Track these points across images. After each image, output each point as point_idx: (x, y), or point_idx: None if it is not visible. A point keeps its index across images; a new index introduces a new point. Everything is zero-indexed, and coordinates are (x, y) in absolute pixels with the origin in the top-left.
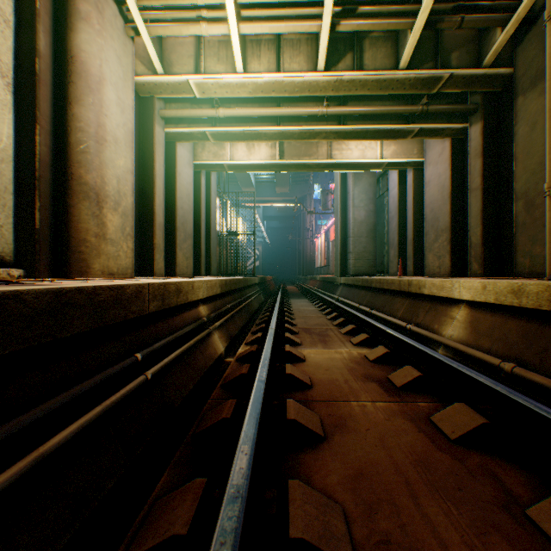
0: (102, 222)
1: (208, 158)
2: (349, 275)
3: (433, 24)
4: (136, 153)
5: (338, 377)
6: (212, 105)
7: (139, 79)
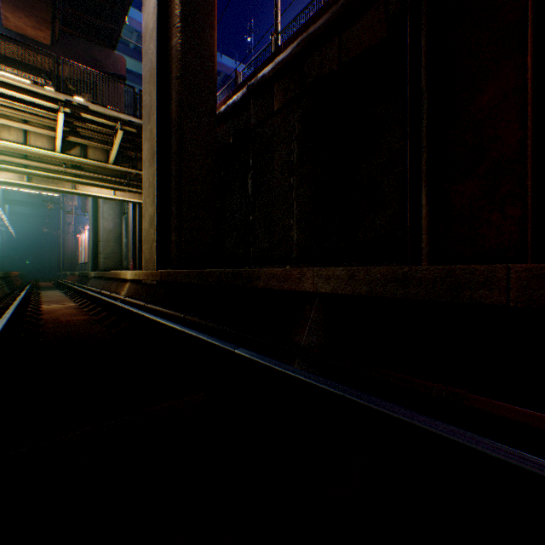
0: None
1: None
2: (101, 270)
3: (123, 153)
4: None
5: (58, 309)
6: None
7: None
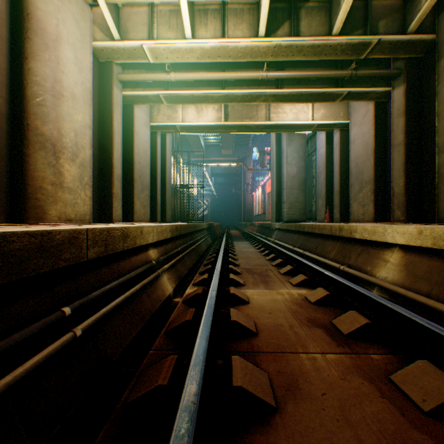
0: (59, 171)
1: (163, 120)
2: (283, 221)
3: None
4: (96, 112)
5: (283, 322)
6: (165, 71)
7: (98, 44)
